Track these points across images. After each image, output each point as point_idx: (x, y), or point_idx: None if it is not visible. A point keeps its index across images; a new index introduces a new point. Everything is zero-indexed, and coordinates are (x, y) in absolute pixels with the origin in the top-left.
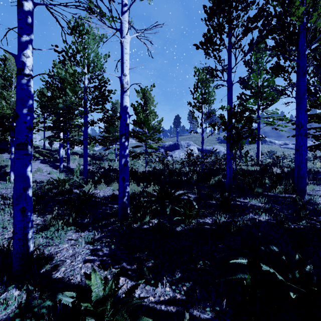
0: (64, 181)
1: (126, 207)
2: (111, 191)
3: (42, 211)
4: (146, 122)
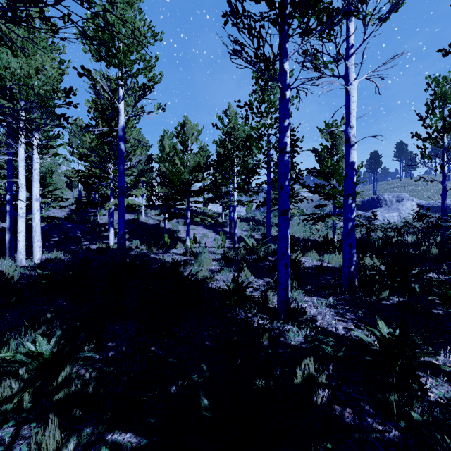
0: (260, 247)
1: (353, 278)
2: (311, 261)
3: (256, 274)
4: (335, 171)
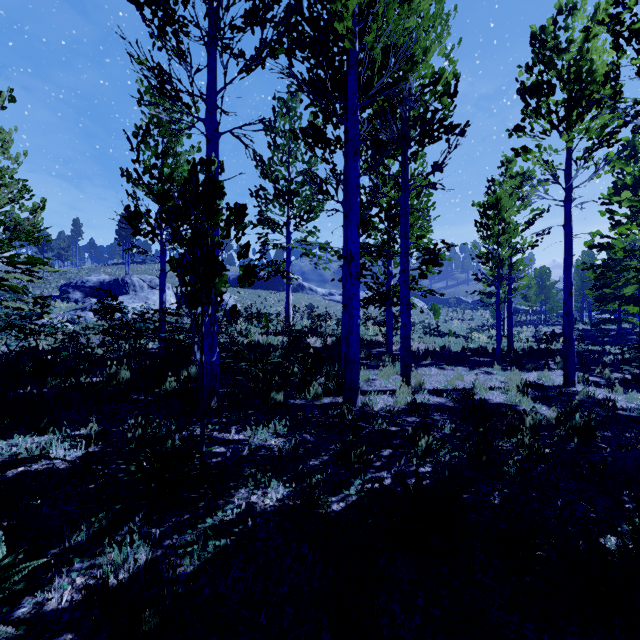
0: None
1: None
2: None
3: None
4: None
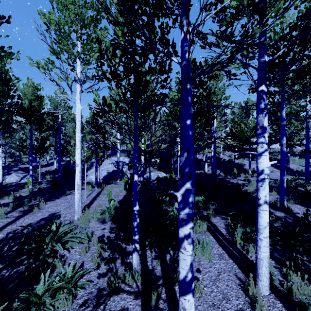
0: (291, 181)
1: None
2: None
3: None
4: None
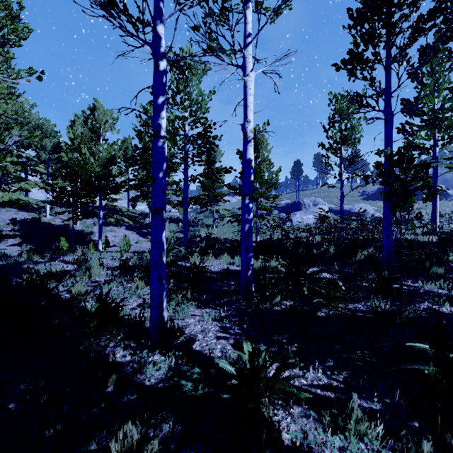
0: (168, 251)
1: (250, 284)
2: (222, 265)
3: None
4: (257, 174)
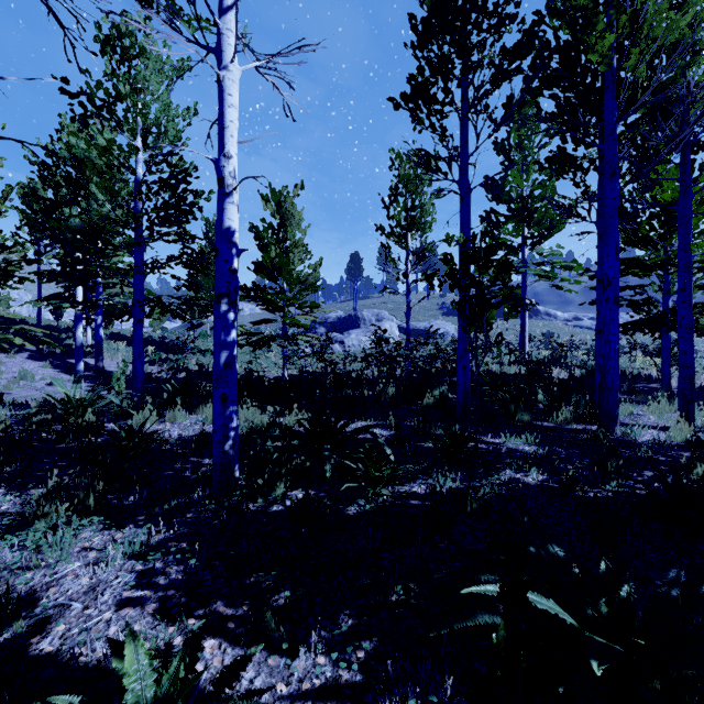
0: (83, 405)
1: (230, 465)
2: (199, 425)
3: (19, 481)
4: (284, 266)
